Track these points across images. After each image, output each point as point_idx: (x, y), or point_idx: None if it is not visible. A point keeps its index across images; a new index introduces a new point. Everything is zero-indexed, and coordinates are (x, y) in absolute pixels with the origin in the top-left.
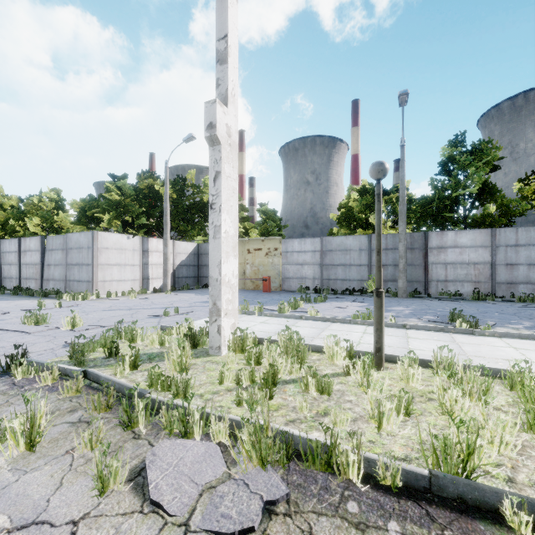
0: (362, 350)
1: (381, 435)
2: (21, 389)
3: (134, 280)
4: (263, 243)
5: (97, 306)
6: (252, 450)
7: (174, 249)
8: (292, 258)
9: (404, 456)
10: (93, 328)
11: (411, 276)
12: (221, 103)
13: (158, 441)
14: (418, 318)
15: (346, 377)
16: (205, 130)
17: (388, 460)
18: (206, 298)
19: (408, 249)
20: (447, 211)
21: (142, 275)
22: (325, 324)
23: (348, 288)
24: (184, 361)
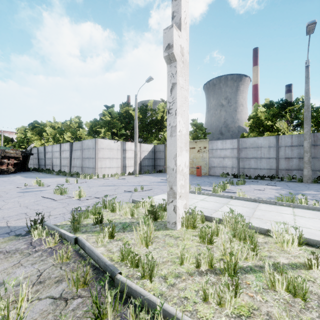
0: (310, 238)
1: None
2: (32, 250)
3: (117, 167)
4: (196, 144)
5: (96, 183)
6: None
7: (140, 148)
8: (216, 153)
9: None
10: (91, 198)
11: (314, 166)
12: (177, 28)
13: None
14: None
15: (308, 271)
16: (164, 51)
17: None
18: (160, 179)
19: (311, 145)
20: None
21: (122, 164)
22: (254, 204)
23: (259, 175)
24: (148, 236)
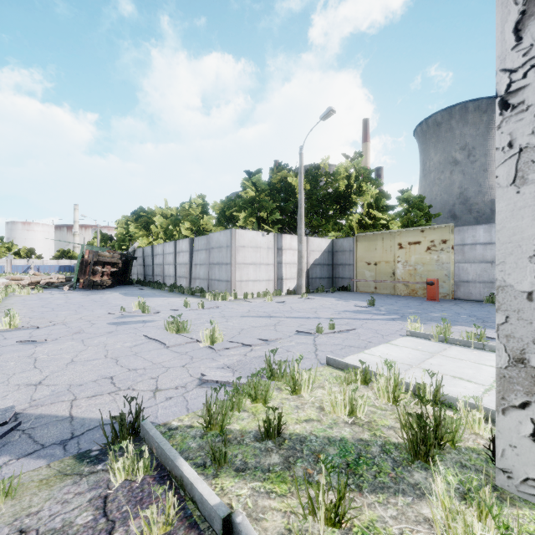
0: None
1: None
2: None
3: (268, 280)
4: (423, 234)
5: (235, 309)
6: None
7: (307, 246)
8: (472, 253)
9: None
10: (234, 346)
11: None
12: None
13: None
14: None
15: None
16: None
17: None
18: (353, 306)
19: None
20: None
21: (276, 275)
22: None
23: None
24: None
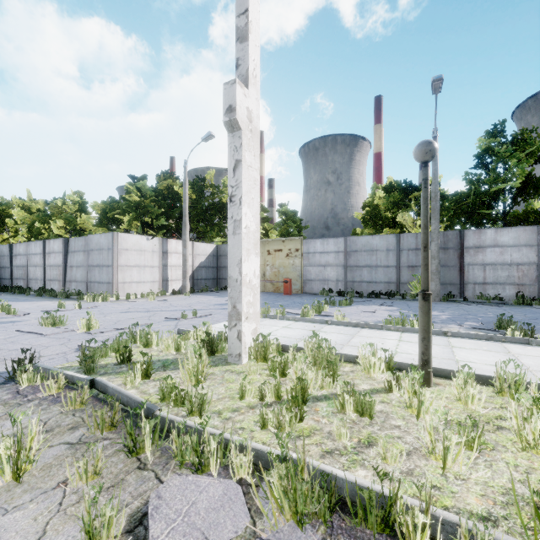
0: (403, 362)
1: (447, 477)
2: (23, 399)
3: (153, 282)
4: (284, 244)
5: (116, 308)
6: (284, 498)
7: (193, 250)
8: (314, 259)
9: (485, 512)
10: (108, 330)
11: (445, 278)
12: (242, 84)
13: (166, 474)
14: (458, 324)
15: (388, 394)
16: (223, 115)
17: (471, 524)
18: (225, 301)
19: (441, 249)
20: (484, 208)
21: (161, 277)
22: (354, 330)
23: (374, 291)
24: (200, 371)
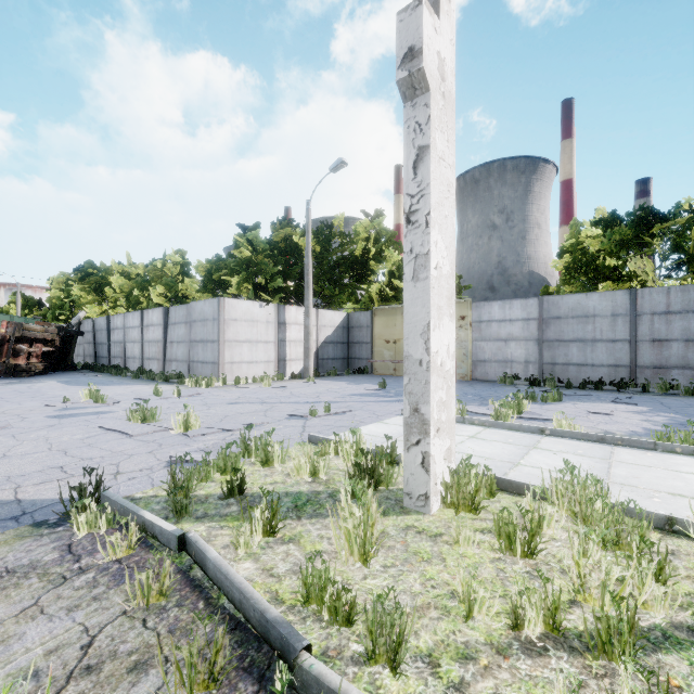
0: None
1: None
2: (73, 566)
3: (267, 362)
4: None
5: (222, 396)
6: None
7: (317, 321)
8: (488, 331)
9: None
10: (212, 432)
11: None
12: (430, 7)
13: None
14: None
15: None
16: (397, 68)
17: None
18: (363, 389)
19: None
20: None
21: (278, 355)
22: (601, 449)
23: (590, 379)
24: (367, 534)
